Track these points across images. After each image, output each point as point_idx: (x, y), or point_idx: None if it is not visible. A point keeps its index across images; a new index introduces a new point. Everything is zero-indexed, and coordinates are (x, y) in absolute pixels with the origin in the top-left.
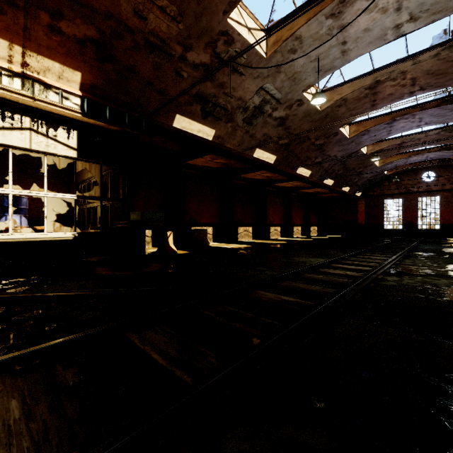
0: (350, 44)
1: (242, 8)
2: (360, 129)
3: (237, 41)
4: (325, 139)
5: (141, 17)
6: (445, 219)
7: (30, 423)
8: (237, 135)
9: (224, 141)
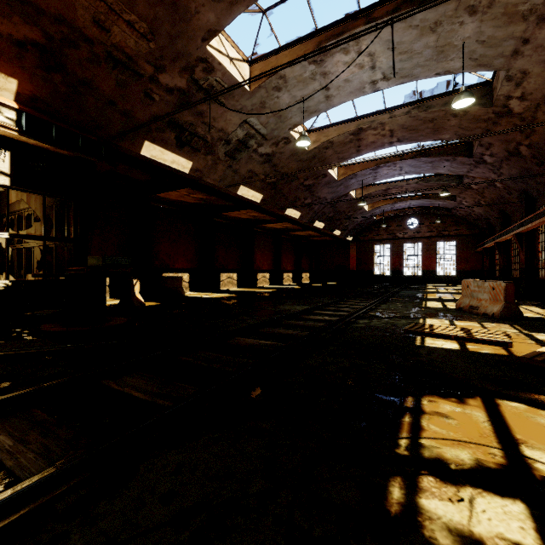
0: (333, 91)
1: (223, 36)
2: (348, 172)
3: (218, 70)
4: (315, 180)
5: (103, 28)
6: (426, 265)
7: (27, 445)
8: (218, 169)
9: (203, 175)
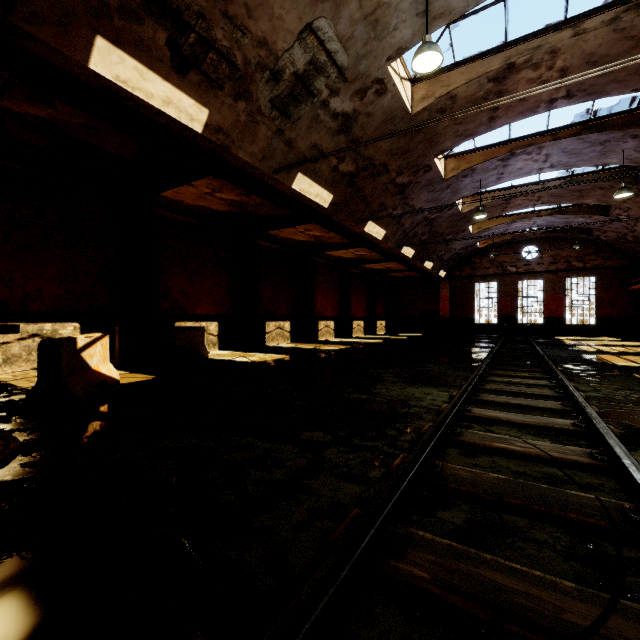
0: None
1: None
2: (462, 165)
3: None
4: (412, 176)
5: None
6: (550, 310)
7: None
8: (259, 135)
9: (230, 141)
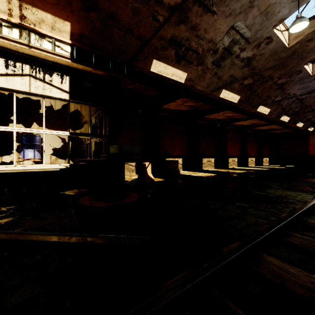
0: None
1: None
2: None
3: None
4: (288, 78)
5: None
6: None
7: None
8: (206, 77)
9: (194, 83)
